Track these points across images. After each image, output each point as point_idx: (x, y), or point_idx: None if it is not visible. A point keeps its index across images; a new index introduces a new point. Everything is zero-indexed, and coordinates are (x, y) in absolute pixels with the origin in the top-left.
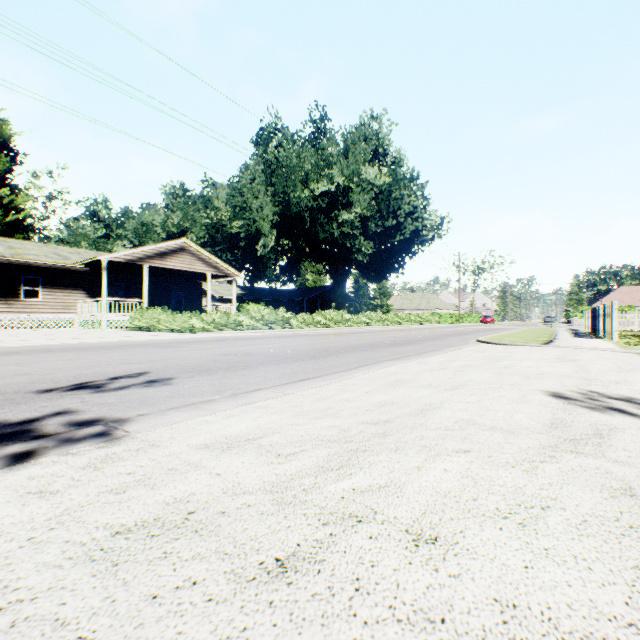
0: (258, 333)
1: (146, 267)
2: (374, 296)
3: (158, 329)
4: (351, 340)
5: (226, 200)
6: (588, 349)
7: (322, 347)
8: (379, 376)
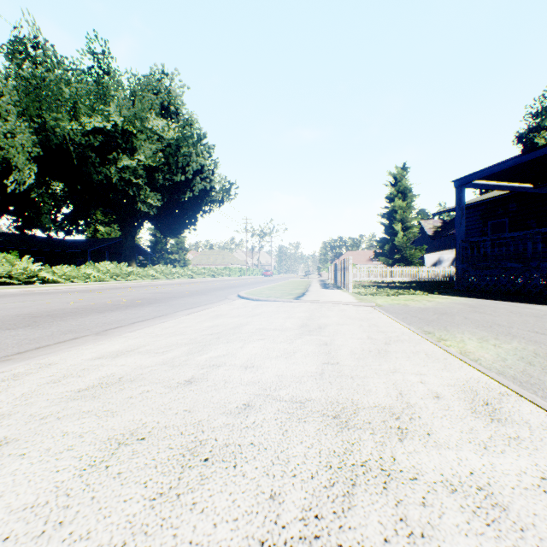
0: None
1: None
2: (173, 251)
3: None
4: (73, 301)
5: None
6: (334, 303)
7: None
8: None
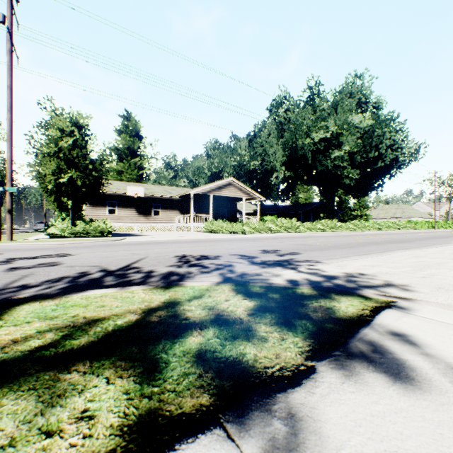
0: (285, 235)
1: (211, 196)
2: (354, 208)
3: (221, 232)
4: (357, 239)
5: (245, 148)
6: None
7: (344, 243)
8: (403, 254)
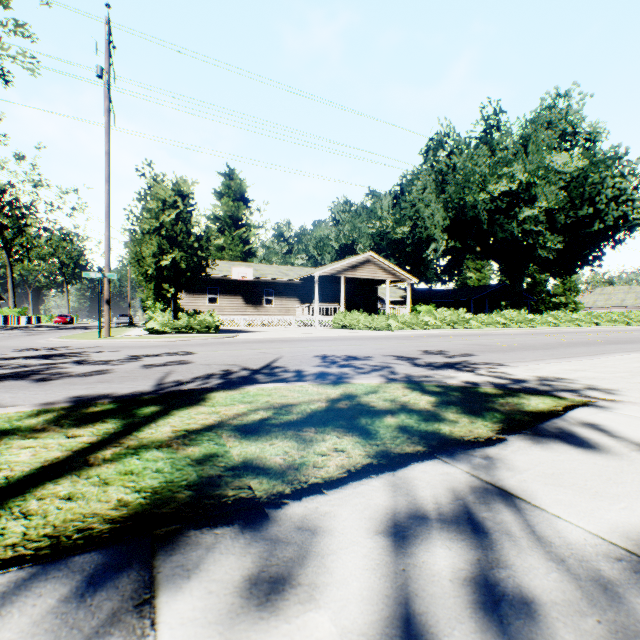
0: (449, 332)
1: (342, 278)
2: (555, 293)
3: (357, 327)
4: (557, 339)
5: (388, 209)
6: None
7: (538, 343)
8: (623, 358)
